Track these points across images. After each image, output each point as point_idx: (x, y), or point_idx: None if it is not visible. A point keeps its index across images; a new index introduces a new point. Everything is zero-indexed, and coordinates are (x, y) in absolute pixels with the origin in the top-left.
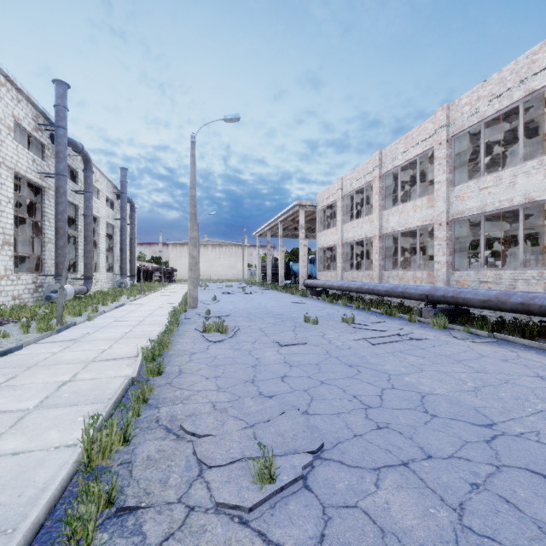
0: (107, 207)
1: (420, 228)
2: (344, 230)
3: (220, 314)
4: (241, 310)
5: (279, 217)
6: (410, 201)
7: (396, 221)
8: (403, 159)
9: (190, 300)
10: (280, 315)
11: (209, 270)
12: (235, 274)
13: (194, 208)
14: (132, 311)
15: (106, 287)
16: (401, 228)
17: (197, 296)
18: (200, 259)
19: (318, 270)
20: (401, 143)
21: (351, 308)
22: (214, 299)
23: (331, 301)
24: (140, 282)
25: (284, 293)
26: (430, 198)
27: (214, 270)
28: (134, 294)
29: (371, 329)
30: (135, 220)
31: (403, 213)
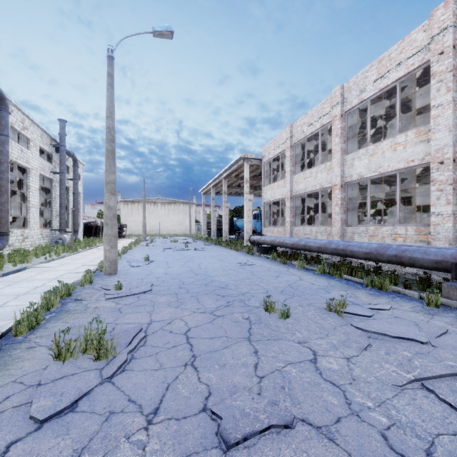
0: (42, 159)
1: (401, 171)
2: (293, 182)
3: (138, 287)
4: (172, 277)
5: (223, 173)
6: (386, 139)
7: (364, 165)
8: (376, 89)
9: (106, 264)
10: (223, 288)
11: (158, 226)
12: (182, 229)
13: (112, 143)
14: (17, 282)
15: (40, 243)
16: (372, 173)
17: (116, 259)
18: (150, 216)
19: (263, 225)
20: (372, 70)
21: (313, 272)
22: (146, 259)
23: (284, 262)
24: (88, 237)
25: (228, 249)
26: (420, 130)
27: (163, 226)
28: (57, 253)
29: (398, 337)
30: (78, 175)
31: (375, 155)
